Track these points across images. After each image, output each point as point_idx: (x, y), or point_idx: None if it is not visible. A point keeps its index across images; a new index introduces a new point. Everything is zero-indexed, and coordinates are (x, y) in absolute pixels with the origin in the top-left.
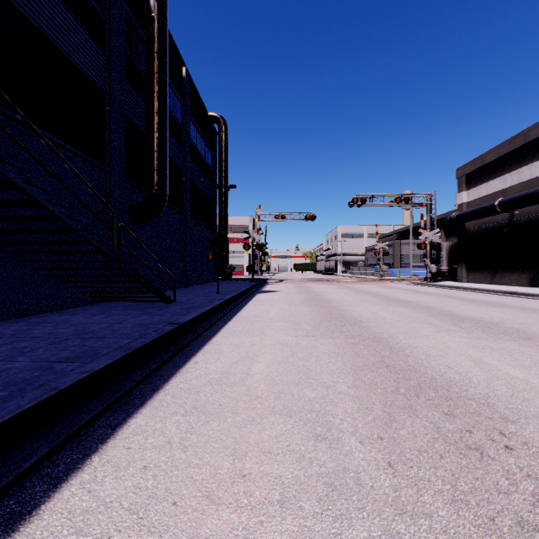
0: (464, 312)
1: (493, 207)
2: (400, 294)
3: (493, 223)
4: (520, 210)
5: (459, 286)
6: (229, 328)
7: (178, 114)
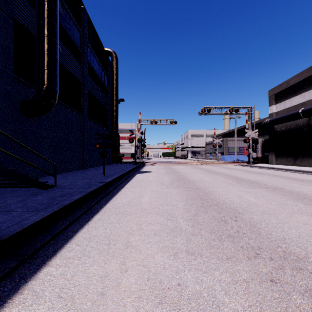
0: None
1: (297, 114)
2: (240, 174)
3: (295, 125)
4: None
5: (275, 167)
6: (88, 229)
7: (77, 39)
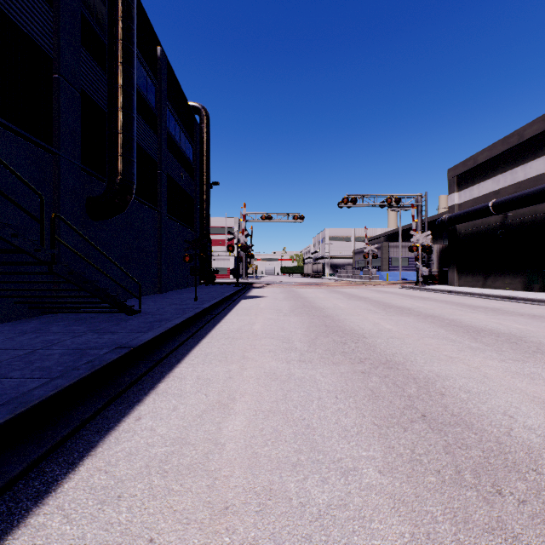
0: (474, 321)
1: (486, 208)
2: (395, 299)
3: (485, 225)
4: (514, 212)
5: (453, 290)
6: (201, 349)
7: (152, 98)
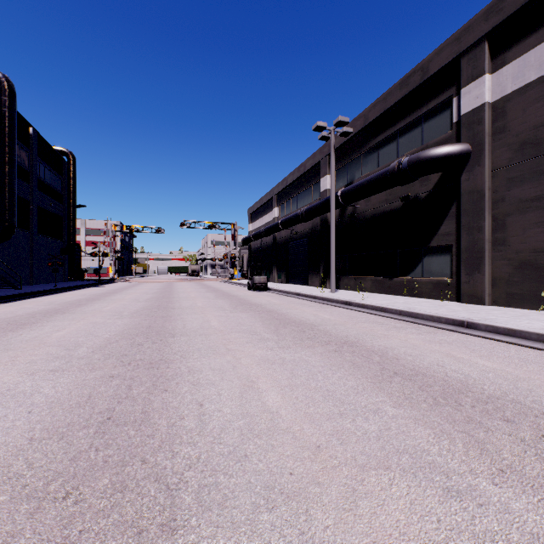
0: (180, 290)
1: (251, 237)
2: (185, 286)
3: (257, 245)
4: (263, 240)
5: (232, 282)
6: (49, 296)
7: (26, 161)
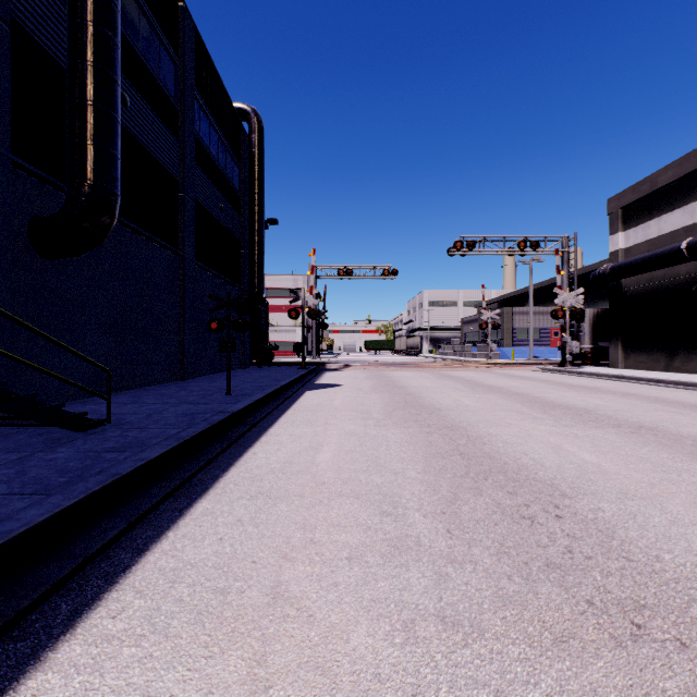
0: None
1: (677, 252)
2: (547, 391)
3: (670, 278)
4: None
5: (626, 376)
6: (175, 544)
7: (168, 80)
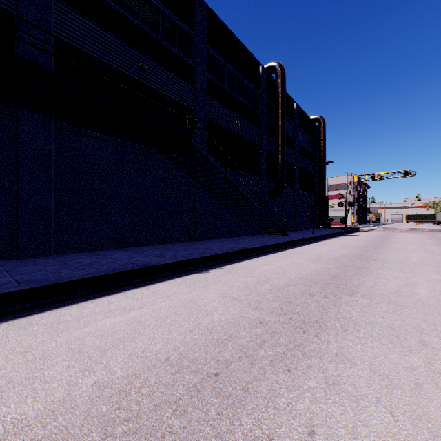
0: None
1: None
2: None
3: None
4: None
5: None
6: (310, 245)
7: (291, 132)
